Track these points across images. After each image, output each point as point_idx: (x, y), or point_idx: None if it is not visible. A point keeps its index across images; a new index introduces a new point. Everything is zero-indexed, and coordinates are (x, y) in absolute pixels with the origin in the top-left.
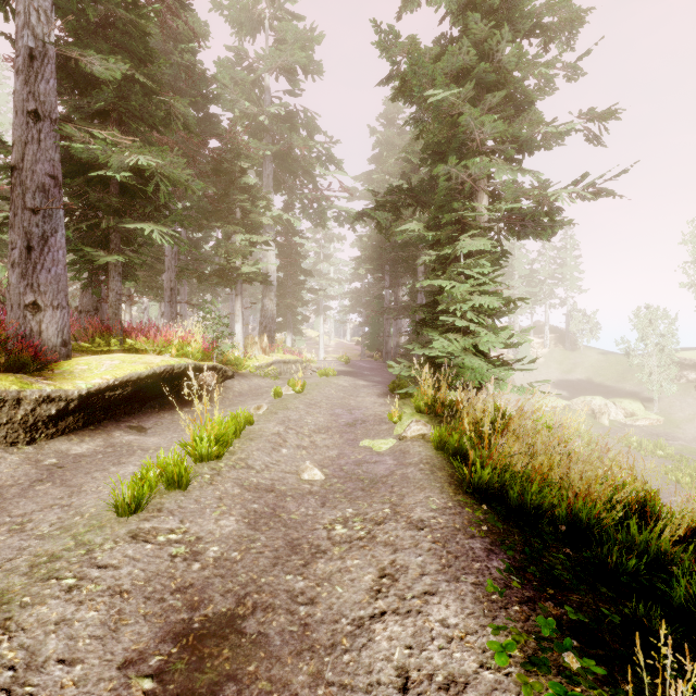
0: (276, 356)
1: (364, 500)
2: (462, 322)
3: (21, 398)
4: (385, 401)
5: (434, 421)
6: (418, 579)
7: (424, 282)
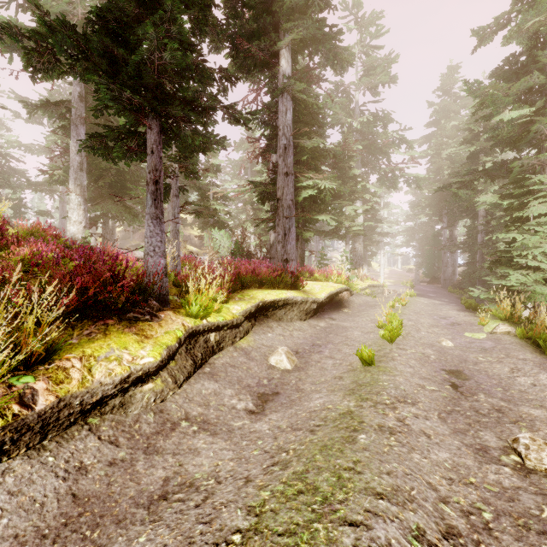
0: (367, 282)
1: (486, 353)
2: (533, 262)
3: (307, 301)
4: (466, 314)
5: (513, 326)
6: (530, 370)
7: (499, 235)
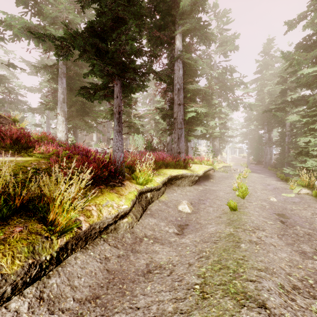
0: (222, 164)
1: (296, 205)
2: None
3: (193, 175)
4: (281, 183)
5: (309, 190)
6: None
7: (301, 138)
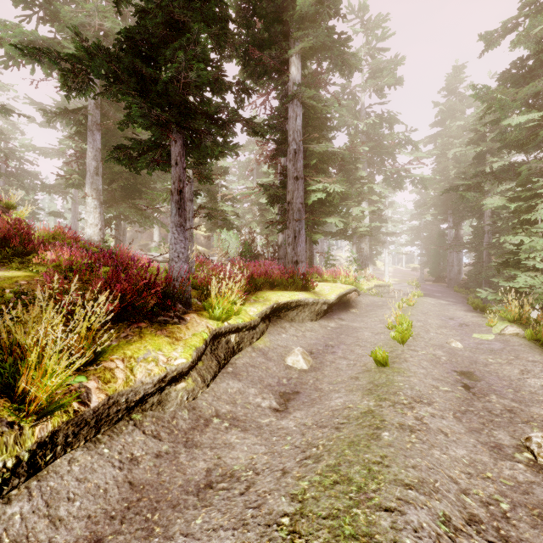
0: (373, 282)
1: (495, 355)
2: (541, 265)
3: (318, 302)
4: (474, 315)
5: (521, 327)
6: (540, 372)
7: (507, 237)
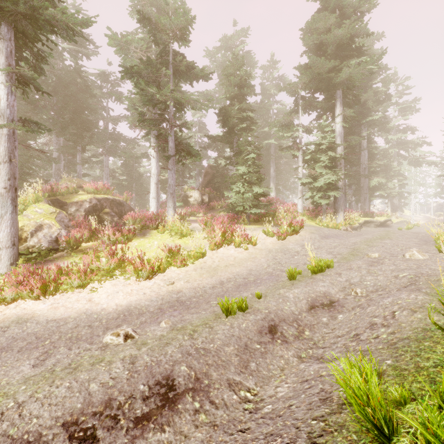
0: (400, 219)
1: None
2: None
3: (377, 221)
4: None
5: None
6: None
7: None
